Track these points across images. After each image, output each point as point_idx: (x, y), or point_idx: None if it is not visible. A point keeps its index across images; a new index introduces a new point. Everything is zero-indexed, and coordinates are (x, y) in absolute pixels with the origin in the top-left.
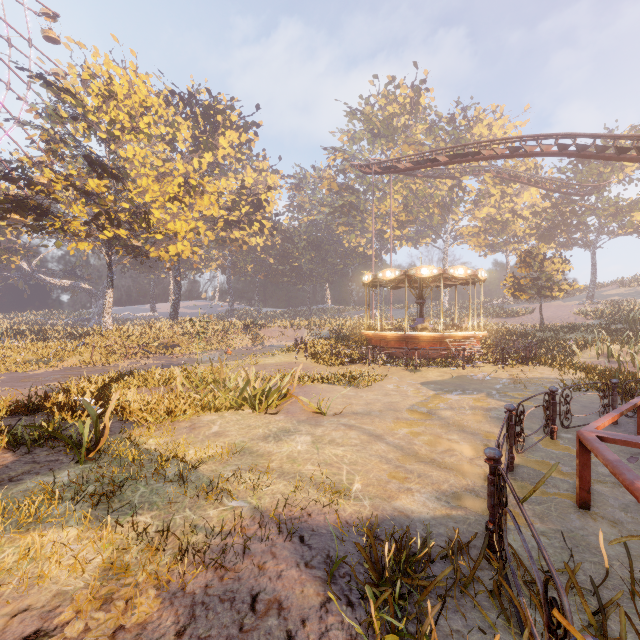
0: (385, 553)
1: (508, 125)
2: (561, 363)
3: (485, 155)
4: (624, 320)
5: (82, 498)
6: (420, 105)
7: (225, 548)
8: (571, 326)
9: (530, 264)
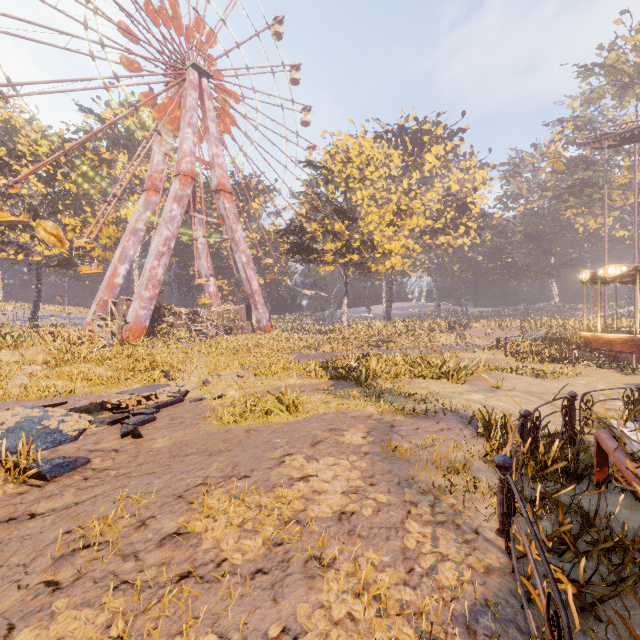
0: (493, 417)
1: None
2: None
3: None
4: None
5: (368, 395)
6: None
7: (427, 411)
8: None
9: None
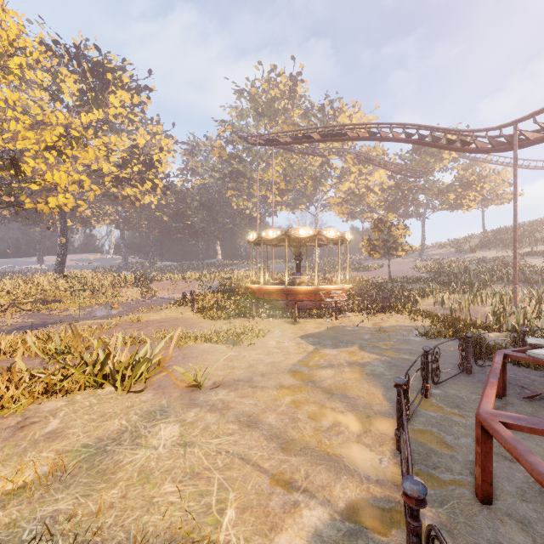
0: None
1: (364, 118)
2: (410, 311)
3: (350, 136)
4: (447, 274)
5: None
6: (297, 93)
7: None
8: (411, 278)
9: (381, 229)
